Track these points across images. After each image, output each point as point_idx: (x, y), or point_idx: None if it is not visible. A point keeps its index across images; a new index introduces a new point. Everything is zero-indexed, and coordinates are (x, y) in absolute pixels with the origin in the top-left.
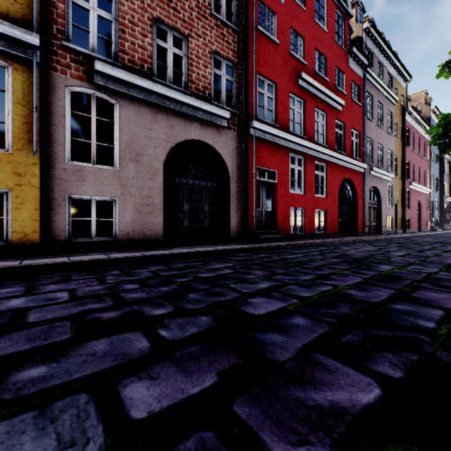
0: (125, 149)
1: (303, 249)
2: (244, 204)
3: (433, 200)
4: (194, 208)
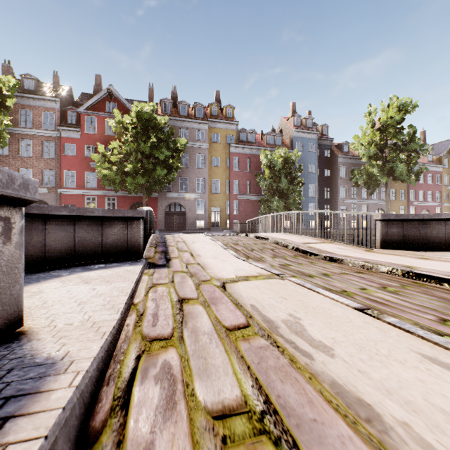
0: None
1: None
2: None
3: (301, 204)
4: None
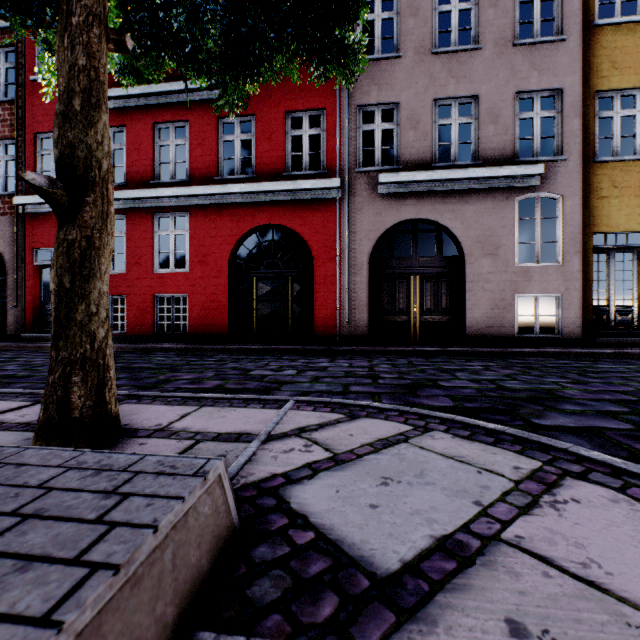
0: None
1: None
2: (16, 297)
3: None
4: None
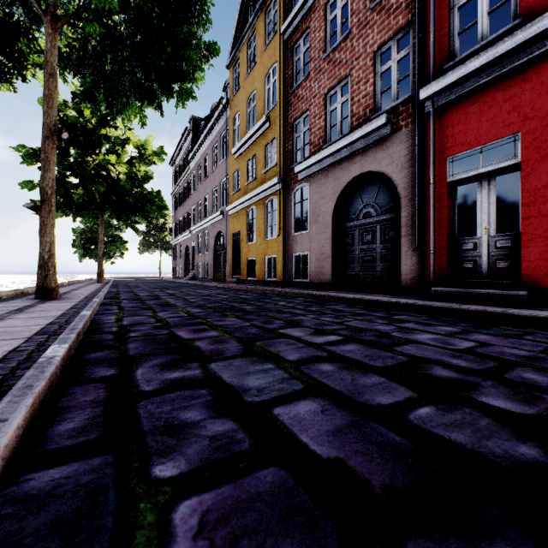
0: (312, 214)
1: (360, 309)
2: (416, 235)
3: None
4: (365, 251)
